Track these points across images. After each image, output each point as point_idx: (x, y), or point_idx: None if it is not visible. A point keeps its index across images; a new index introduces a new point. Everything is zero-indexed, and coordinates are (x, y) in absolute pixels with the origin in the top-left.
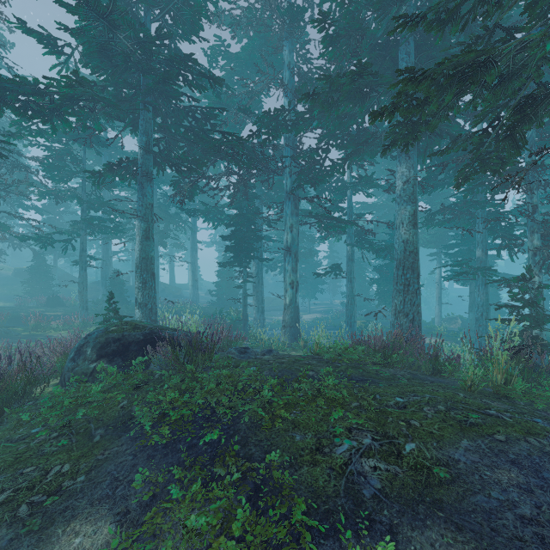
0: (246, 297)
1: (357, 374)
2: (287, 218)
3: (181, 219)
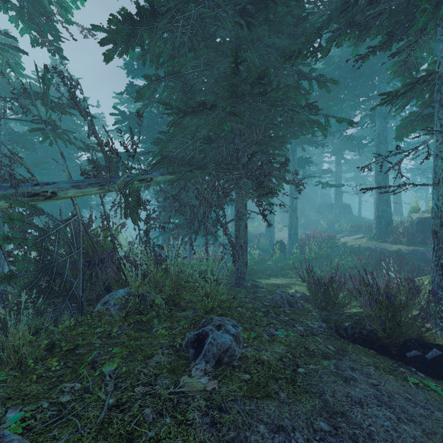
0: None
1: None
2: None
3: None
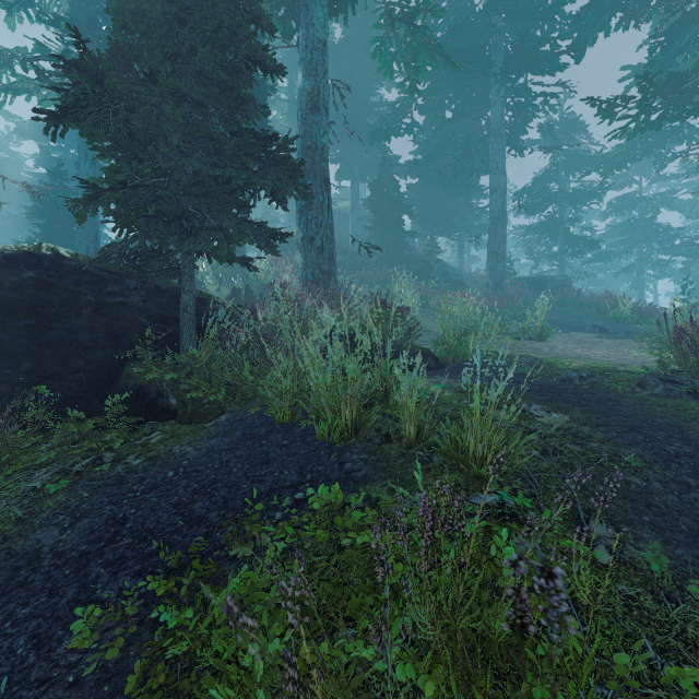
0: None
1: None
2: None
3: None
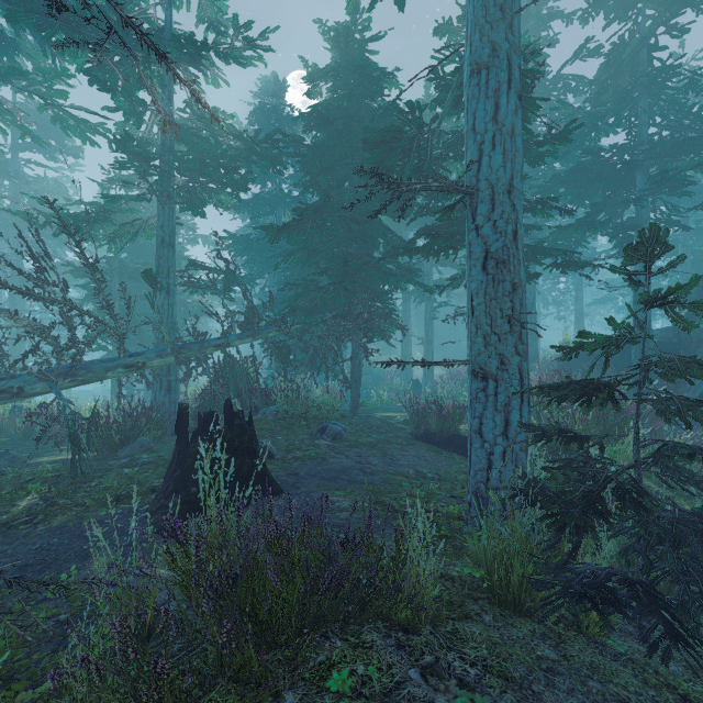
0: None
1: None
2: None
3: None
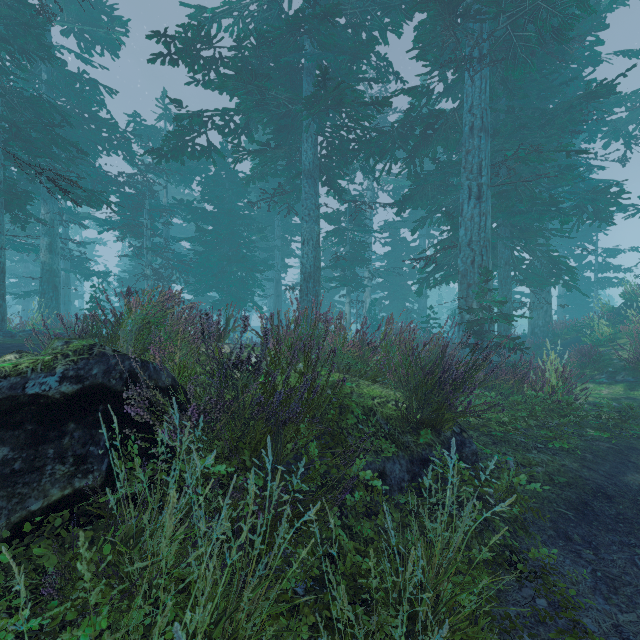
0: None
1: None
2: None
3: None
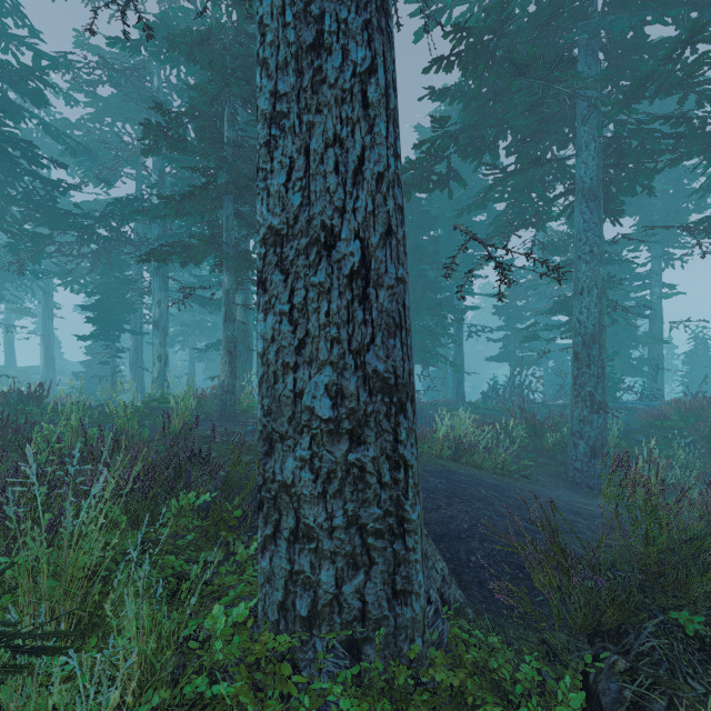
0: (115, 374)
1: (160, 408)
2: (155, 293)
3: (26, 276)
